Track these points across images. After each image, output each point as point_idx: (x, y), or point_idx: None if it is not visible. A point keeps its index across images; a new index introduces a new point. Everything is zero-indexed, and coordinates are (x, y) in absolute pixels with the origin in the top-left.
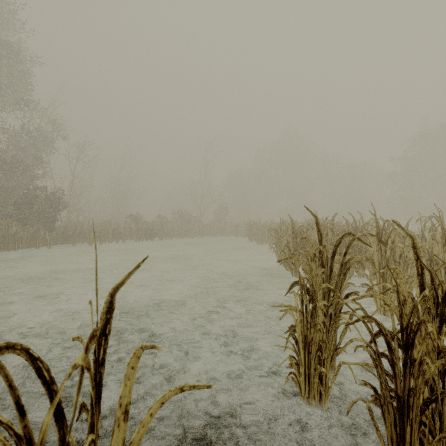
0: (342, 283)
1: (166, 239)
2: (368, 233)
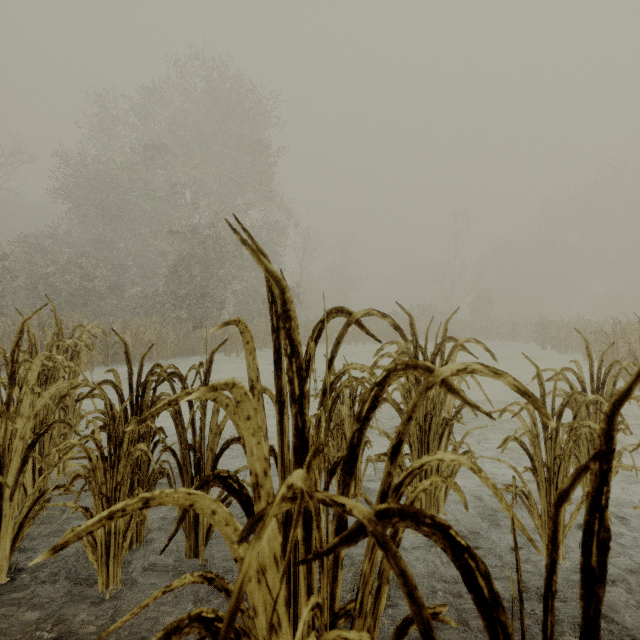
0: None
1: None
2: None
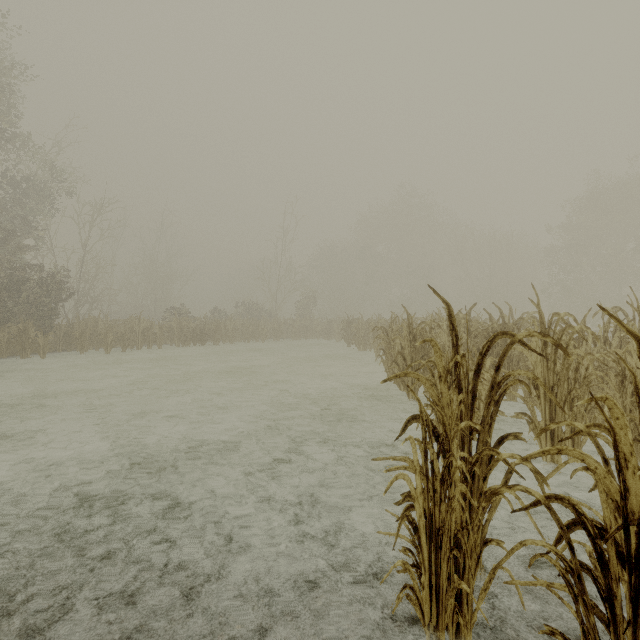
0: (493, 419)
1: (224, 343)
2: (537, 333)
